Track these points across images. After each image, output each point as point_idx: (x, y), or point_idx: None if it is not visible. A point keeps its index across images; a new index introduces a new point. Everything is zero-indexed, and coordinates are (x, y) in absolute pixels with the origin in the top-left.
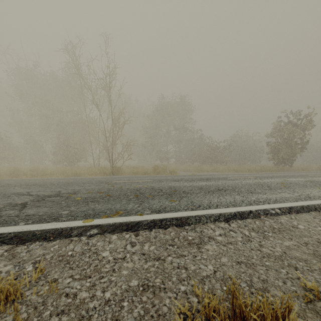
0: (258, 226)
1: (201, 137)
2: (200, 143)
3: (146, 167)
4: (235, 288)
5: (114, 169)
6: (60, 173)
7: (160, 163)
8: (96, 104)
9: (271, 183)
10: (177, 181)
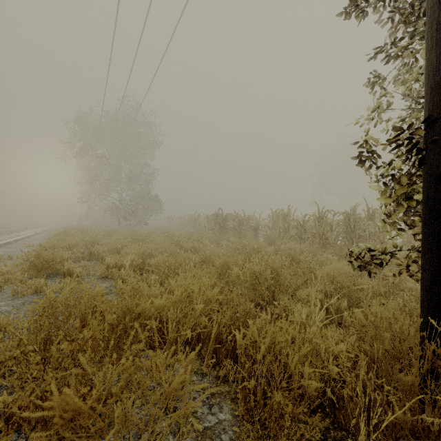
0: (26, 241)
1: None
2: None
3: None
4: (53, 237)
5: None
6: None
7: None
8: None
9: None
10: None
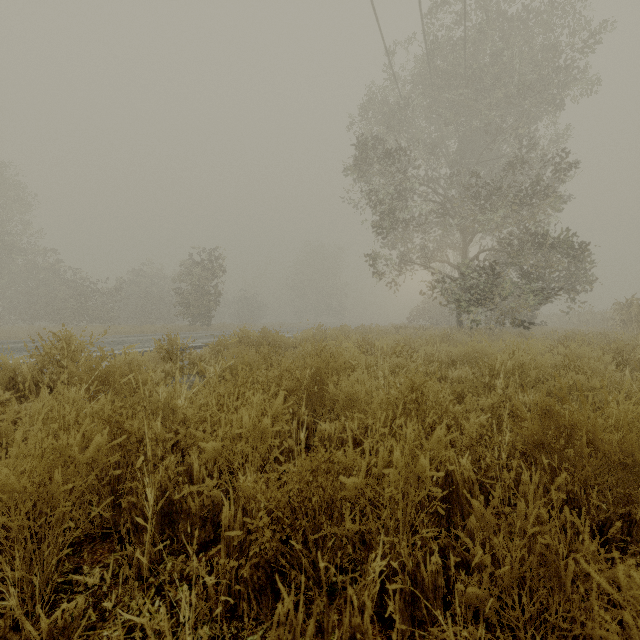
0: None
1: (55, 266)
2: (52, 280)
3: None
4: None
5: None
6: None
7: None
8: None
9: (131, 340)
10: None
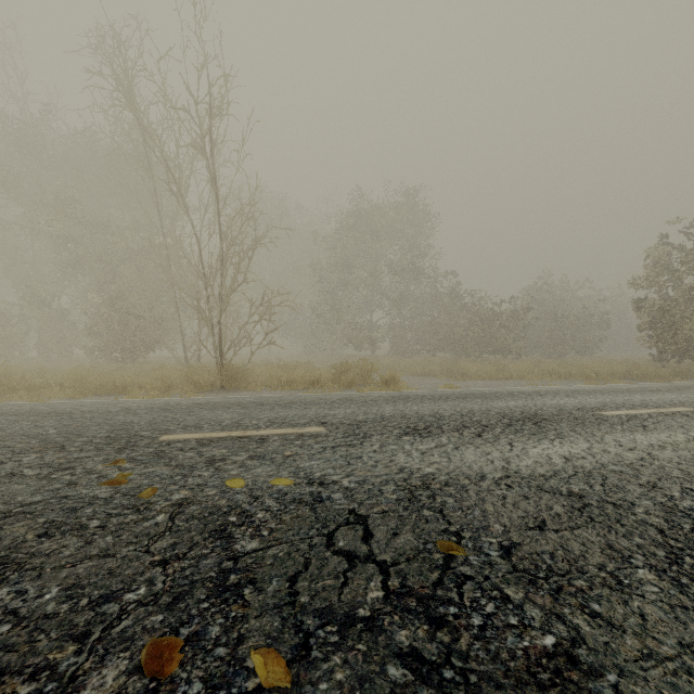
0: None
1: (456, 290)
2: (454, 306)
3: (320, 363)
4: None
5: (224, 374)
6: (73, 384)
7: (355, 355)
8: (179, 192)
9: None
10: (426, 437)
